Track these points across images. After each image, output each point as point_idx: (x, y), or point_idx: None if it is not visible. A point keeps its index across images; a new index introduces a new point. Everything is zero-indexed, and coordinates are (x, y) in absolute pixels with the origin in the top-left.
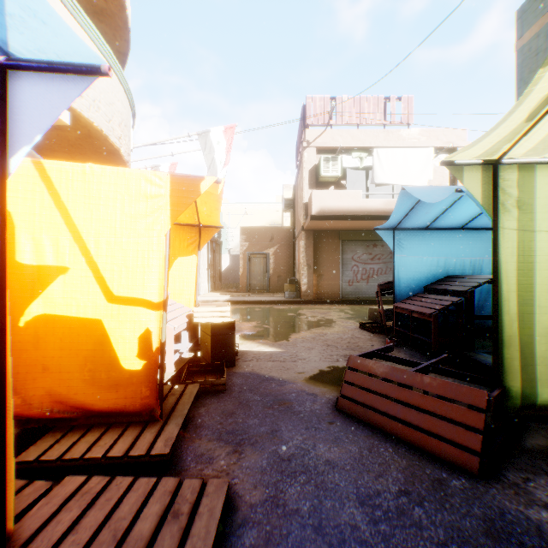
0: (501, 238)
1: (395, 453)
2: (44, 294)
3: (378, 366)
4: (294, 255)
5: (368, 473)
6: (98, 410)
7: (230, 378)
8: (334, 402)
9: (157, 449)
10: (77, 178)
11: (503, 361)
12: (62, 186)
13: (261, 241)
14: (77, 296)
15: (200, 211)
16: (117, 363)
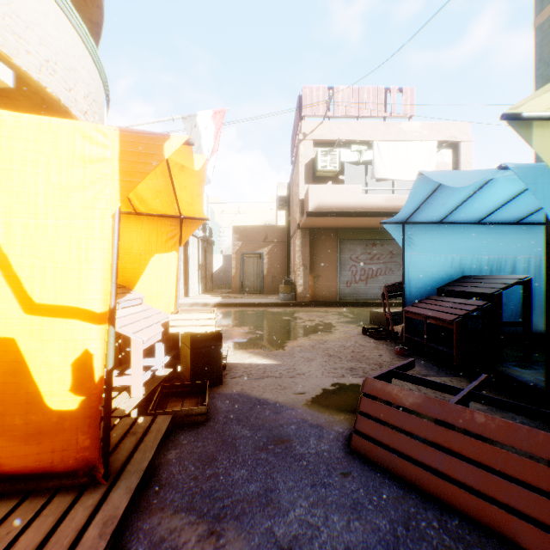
0: None
1: (443, 530)
2: None
3: (405, 395)
4: (289, 255)
5: None
6: (10, 471)
7: (214, 403)
8: (345, 437)
9: (87, 545)
10: None
11: None
12: None
13: (255, 241)
14: None
15: (180, 198)
16: (40, 401)
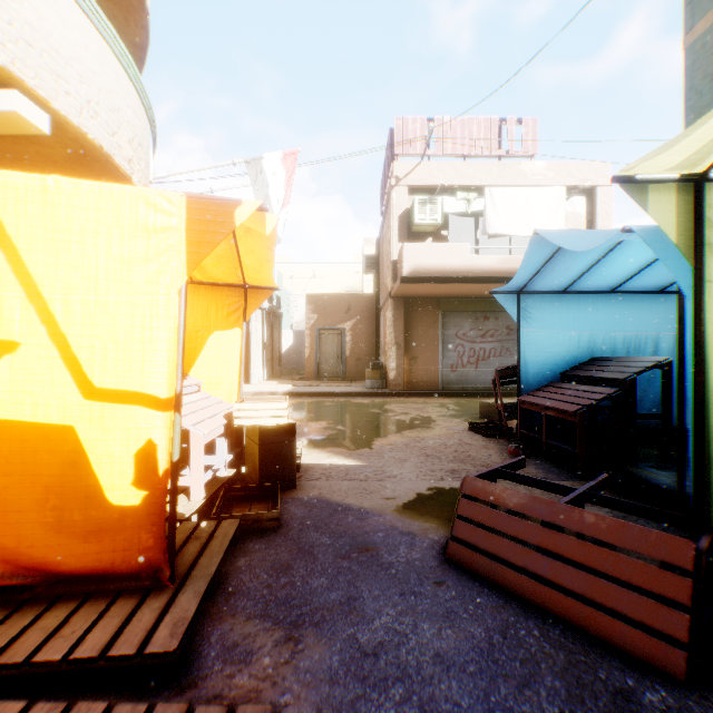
0: (706, 297)
1: (544, 639)
2: None
3: (509, 495)
4: (379, 331)
5: (506, 679)
6: (68, 572)
7: (287, 508)
8: (441, 546)
9: (158, 643)
10: (33, 198)
11: (710, 490)
12: (9, 210)
13: (334, 313)
14: (33, 389)
15: (245, 264)
16: (100, 496)
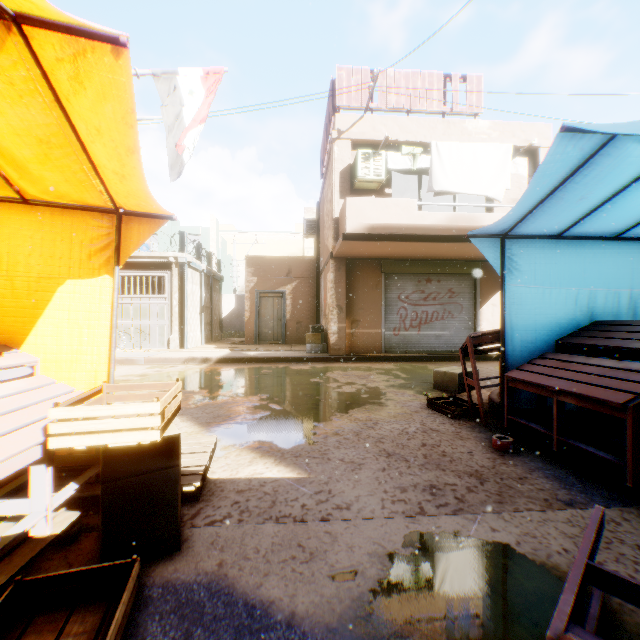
0: None
1: None
2: None
3: None
4: (319, 294)
5: None
6: None
7: (141, 626)
8: None
9: None
10: None
11: None
12: None
13: (275, 276)
14: None
15: (100, 163)
16: None
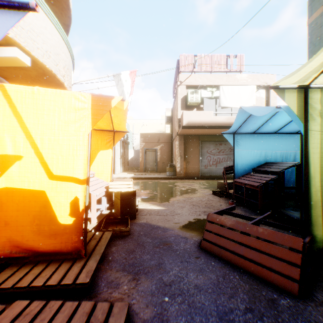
0: (309, 137)
1: (240, 279)
2: (6, 173)
3: (227, 220)
4: (172, 150)
5: (224, 294)
6: (42, 251)
7: (132, 227)
8: (198, 242)
9: (81, 279)
10: (28, 96)
11: (311, 218)
12: (18, 101)
13: (152, 142)
14: (28, 175)
15: (114, 121)
16: (56, 220)
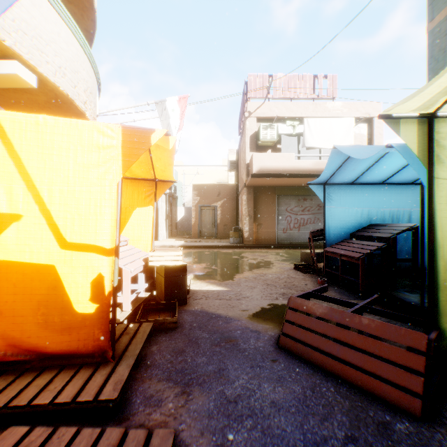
0: (435, 187)
1: (337, 393)
2: None
3: (317, 307)
4: (238, 207)
5: (313, 415)
6: (51, 352)
7: (182, 316)
8: (276, 338)
9: (106, 394)
10: (30, 128)
11: (437, 304)
12: (16, 136)
13: (210, 196)
14: (30, 243)
15: (156, 166)
16: (70, 307)
